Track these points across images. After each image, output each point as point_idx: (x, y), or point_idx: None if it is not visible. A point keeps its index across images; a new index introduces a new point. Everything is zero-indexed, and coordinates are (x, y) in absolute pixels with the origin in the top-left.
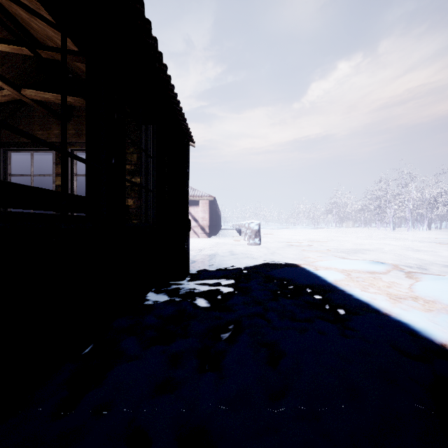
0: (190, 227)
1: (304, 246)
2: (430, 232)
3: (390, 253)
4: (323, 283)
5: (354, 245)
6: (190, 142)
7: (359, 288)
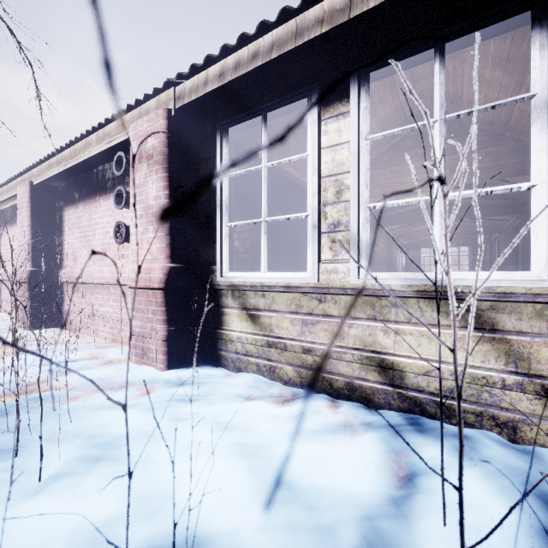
0: None
1: None
2: None
3: None
4: None
5: None
6: None
7: None
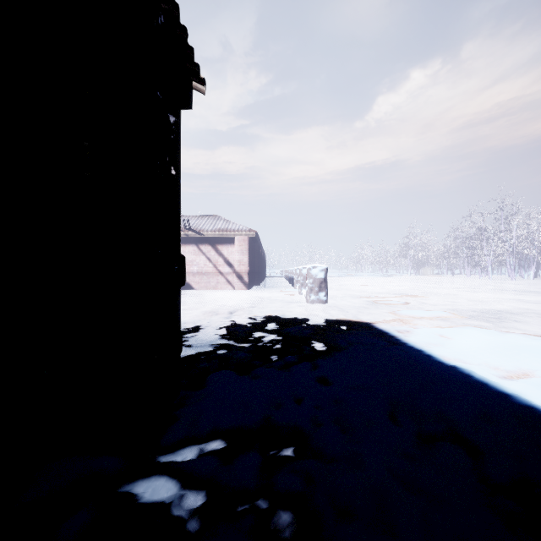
0: (182, 274)
1: (398, 305)
2: (540, 280)
3: None
4: None
5: (471, 302)
6: (194, 82)
7: None
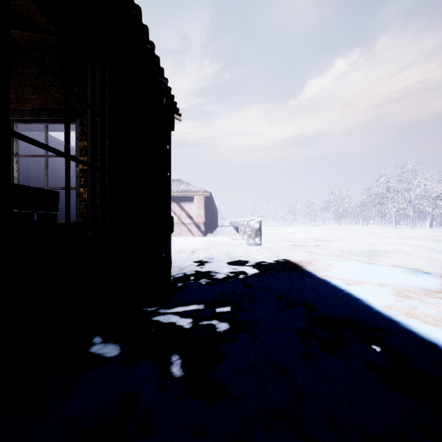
0: (172, 226)
1: (311, 247)
2: (434, 229)
3: (415, 255)
4: (369, 312)
5: (366, 245)
6: (175, 114)
7: (430, 324)
